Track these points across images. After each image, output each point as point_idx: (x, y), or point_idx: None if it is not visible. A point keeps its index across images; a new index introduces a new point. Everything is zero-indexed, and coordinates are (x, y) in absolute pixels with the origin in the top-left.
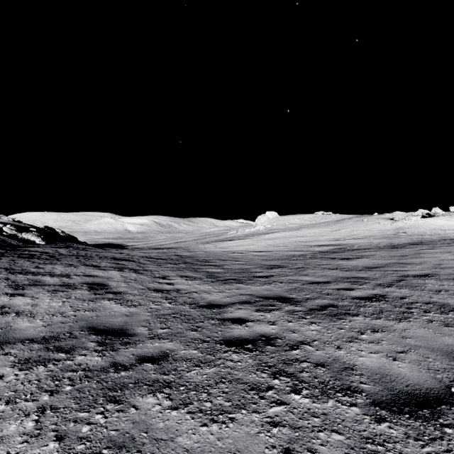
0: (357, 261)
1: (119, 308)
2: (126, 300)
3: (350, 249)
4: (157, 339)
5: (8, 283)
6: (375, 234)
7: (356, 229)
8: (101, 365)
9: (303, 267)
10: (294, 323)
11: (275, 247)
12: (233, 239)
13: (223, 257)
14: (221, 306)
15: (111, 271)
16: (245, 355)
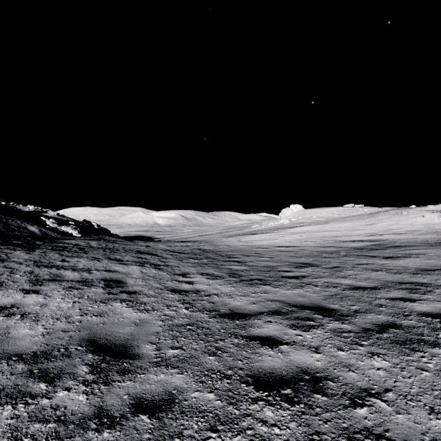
0: (405, 261)
1: (130, 313)
2: (139, 302)
3: (392, 246)
4: (163, 367)
5: (30, 277)
6: (419, 229)
7: (395, 223)
8: (81, 412)
9: (340, 267)
10: (346, 353)
11: (302, 242)
12: (256, 233)
13: (246, 252)
14: (246, 316)
15: (131, 266)
16: (284, 412)
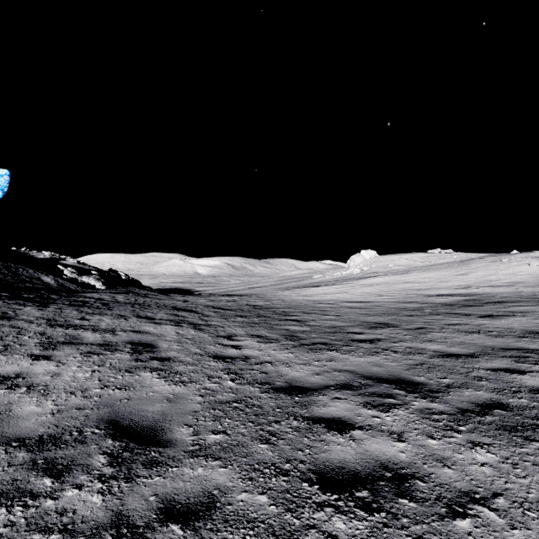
0: (507, 320)
1: (161, 385)
2: (174, 372)
3: (490, 301)
4: (202, 457)
5: (41, 339)
6: (525, 280)
7: (493, 273)
8: (95, 519)
9: (425, 328)
10: (438, 442)
11: (376, 296)
12: (319, 285)
13: (307, 308)
14: (308, 390)
15: (165, 325)
16: (360, 523)
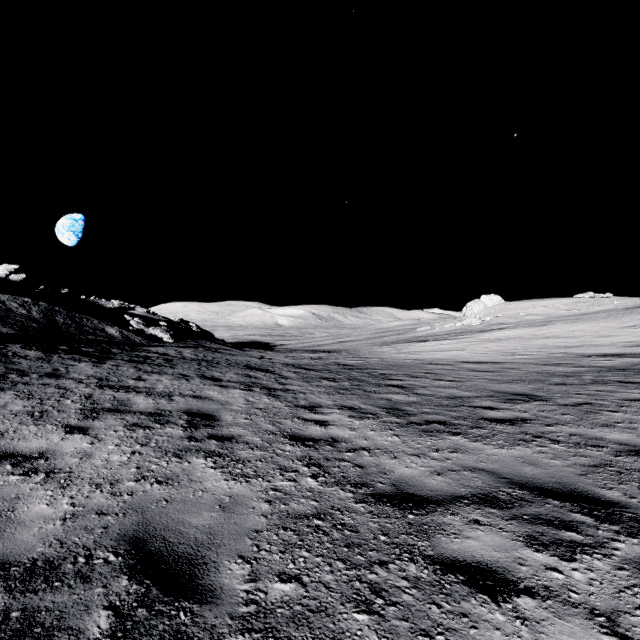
0: None
1: (216, 480)
2: (235, 459)
3: None
4: (258, 635)
5: (84, 404)
6: None
7: None
8: None
9: (592, 404)
10: None
11: (507, 355)
12: (426, 339)
13: (413, 370)
14: (427, 503)
15: (233, 390)
16: None
